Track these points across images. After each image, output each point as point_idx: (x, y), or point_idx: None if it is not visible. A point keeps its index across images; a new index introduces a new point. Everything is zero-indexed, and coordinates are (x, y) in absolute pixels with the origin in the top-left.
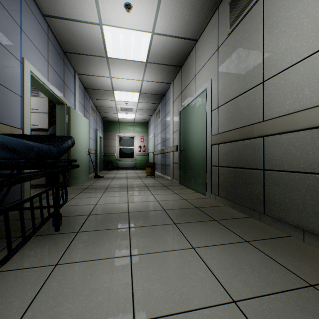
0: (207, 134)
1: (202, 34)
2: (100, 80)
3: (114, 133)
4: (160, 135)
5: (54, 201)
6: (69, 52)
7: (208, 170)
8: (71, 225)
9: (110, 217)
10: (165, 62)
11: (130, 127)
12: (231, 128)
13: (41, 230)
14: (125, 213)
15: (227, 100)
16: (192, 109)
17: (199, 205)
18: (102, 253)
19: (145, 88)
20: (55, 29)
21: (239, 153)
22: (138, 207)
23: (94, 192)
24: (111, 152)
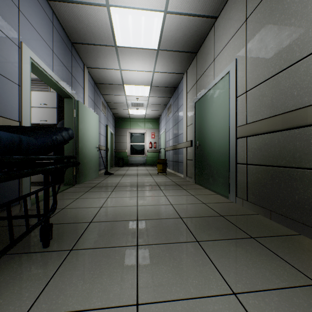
0: (230, 125)
1: (223, 8)
2: (110, 74)
3: (125, 130)
4: (171, 131)
5: (25, 216)
6: (76, 42)
7: (231, 169)
8: (66, 237)
9: (114, 227)
10: (179, 48)
11: (141, 123)
12: (266, 115)
13: (28, 244)
14: (133, 221)
15: (260, 81)
16: (210, 98)
17: (223, 212)
18: (95, 295)
19: (156, 80)
20: (60, 15)
21: (280, 147)
22: (149, 213)
23: (102, 191)
24: (122, 149)
